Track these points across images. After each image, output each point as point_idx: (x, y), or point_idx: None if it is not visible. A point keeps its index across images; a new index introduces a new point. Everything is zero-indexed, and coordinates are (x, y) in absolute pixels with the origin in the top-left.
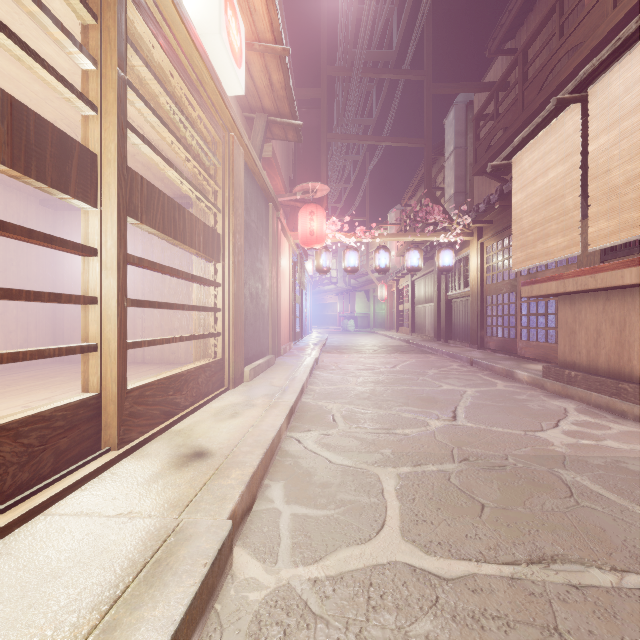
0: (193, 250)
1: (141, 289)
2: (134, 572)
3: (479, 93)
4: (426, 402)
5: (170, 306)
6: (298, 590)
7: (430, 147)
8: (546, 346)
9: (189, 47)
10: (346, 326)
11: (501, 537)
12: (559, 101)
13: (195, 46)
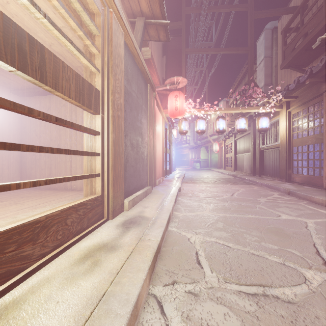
0: (61, 95)
1: (69, 143)
2: None
3: (282, 20)
4: (279, 236)
5: (11, 147)
6: None
7: (252, 52)
8: None
9: None
10: (195, 166)
11: None
12: None
13: None
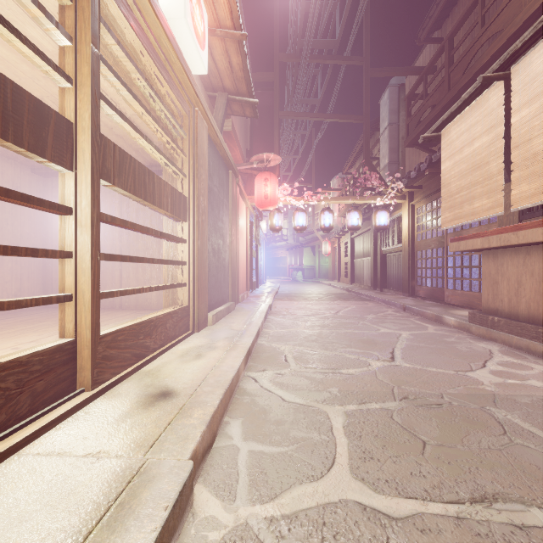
0: (162, 210)
1: (119, 245)
2: (98, 516)
3: (410, 76)
4: (367, 344)
5: (140, 260)
6: (255, 529)
7: (368, 123)
8: (470, 294)
9: (158, 29)
10: (295, 277)
11: (444, 475)
12: (485, 79)
13: (163, 28)
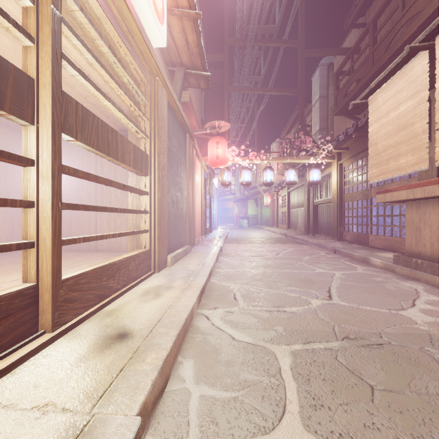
0: (125, 165)
1: (94, 197)
2: None
3: (337, 57)
4: (305, 283)
5: (104, 209)
6: None
7: (303, 95)
8: (392, 239)
9: (119, 1)
10: (241, 224)
11: (398, 427)
12: (411, 48)
13: (124, 0)
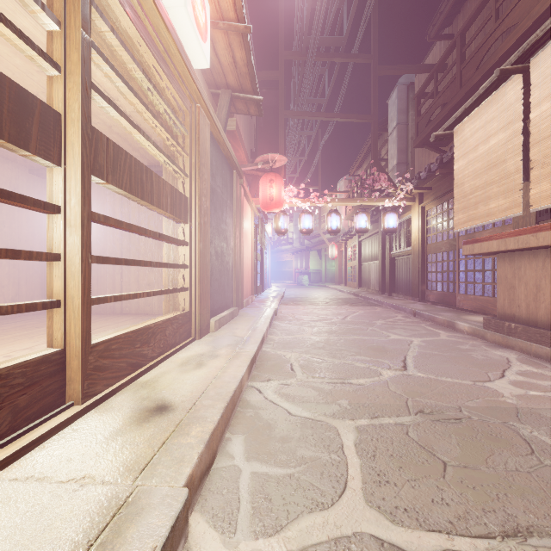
0: (161, 211)
1: (119, 248)
2: None
3: (419, 75)
4: (377, 352)
5: (137, 263)
6: None
7: (376, 122)
8: (483, 299)
9: (156, 18)
10: (301, 281)
11: (469, 502)
12: (502, 72)
13: (161, 17)
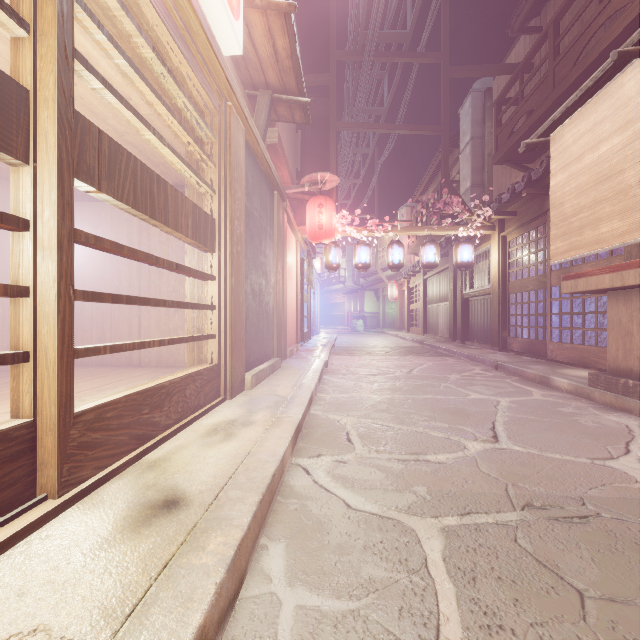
0: (179, 234)
1: (137, 286)
2: None
3: (498, 78)
4: (456, 416)
5: (145, 301)
6: None
7: (447, 134)
8: (583, 349)
9: None
10: (355, 326)
11: None
12: (621, 54)
13: None
